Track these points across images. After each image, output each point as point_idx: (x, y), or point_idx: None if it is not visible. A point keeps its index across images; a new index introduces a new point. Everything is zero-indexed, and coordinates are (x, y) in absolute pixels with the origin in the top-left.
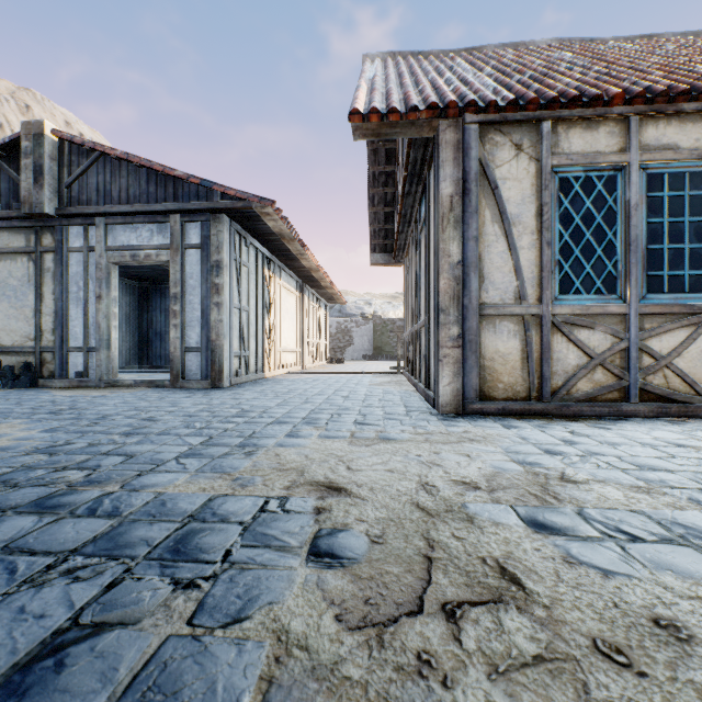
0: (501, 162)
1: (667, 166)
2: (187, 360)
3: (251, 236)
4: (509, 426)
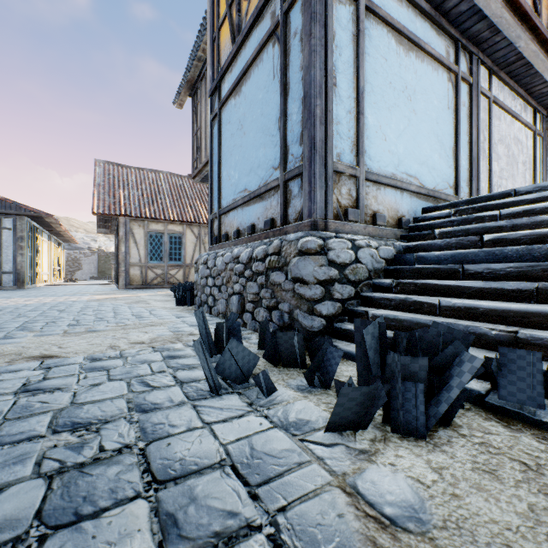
0: (136, 229)
1: (174, 234)
2: (3, 278)
3: (33, 221)
4: (134, 290)
